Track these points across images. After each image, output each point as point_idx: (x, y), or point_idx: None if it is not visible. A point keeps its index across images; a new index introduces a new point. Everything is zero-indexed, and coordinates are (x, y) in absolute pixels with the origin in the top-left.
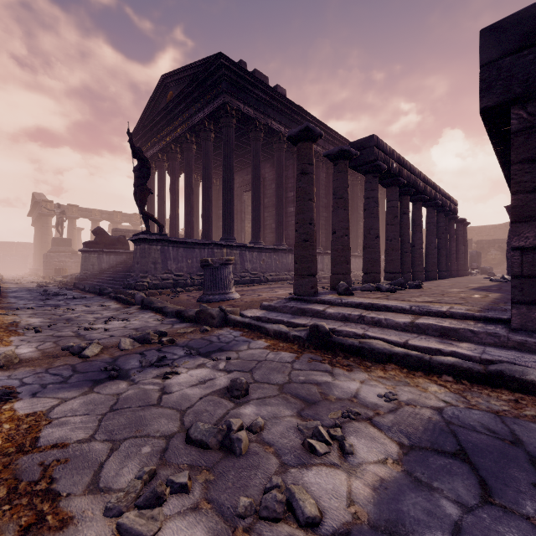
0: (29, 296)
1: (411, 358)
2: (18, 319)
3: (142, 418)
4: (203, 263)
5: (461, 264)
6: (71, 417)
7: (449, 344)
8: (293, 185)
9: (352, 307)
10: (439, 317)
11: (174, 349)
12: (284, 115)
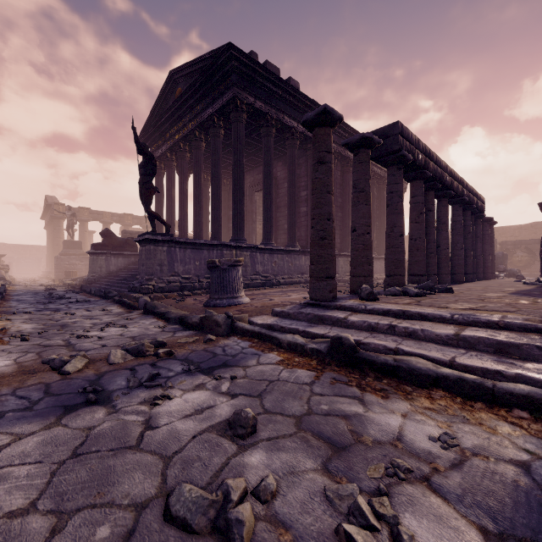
0: (32, 300)
1: (466, 384)
2: (9, 325)
3: (111, 470)
4: (209, 264)
5: (487, 266)
6: (17, 467)
7: (510, 364)
8: (306, 184)
9: (378, 315)
10: (490, 329)
11: (171, 364)
12: (297, 110)
